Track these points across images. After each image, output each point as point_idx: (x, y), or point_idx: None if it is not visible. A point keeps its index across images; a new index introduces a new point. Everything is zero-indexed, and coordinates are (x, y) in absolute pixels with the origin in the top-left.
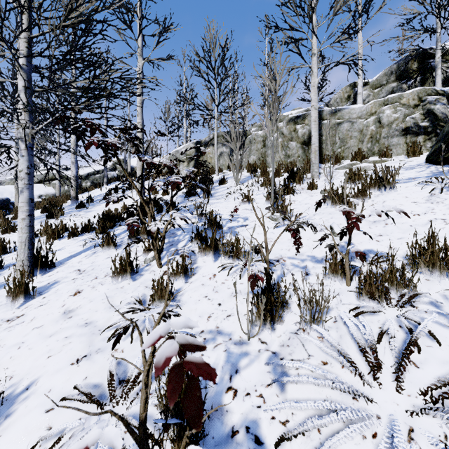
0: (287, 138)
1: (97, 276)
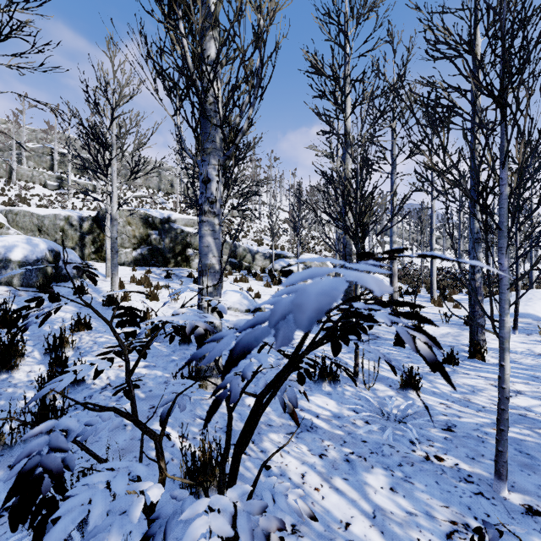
0: None
1: None
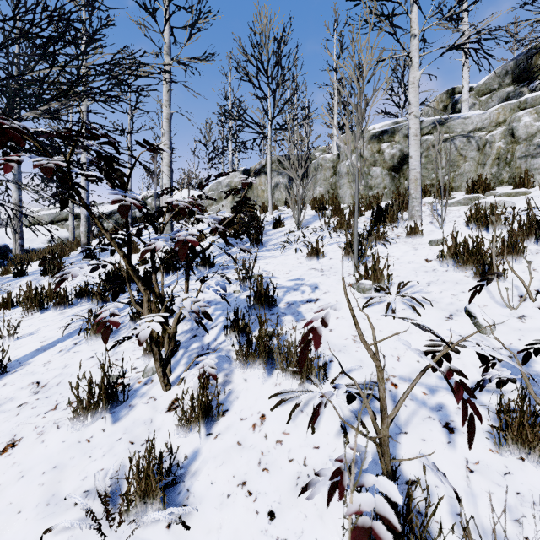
0: (369, 162)
1: (59, 401)
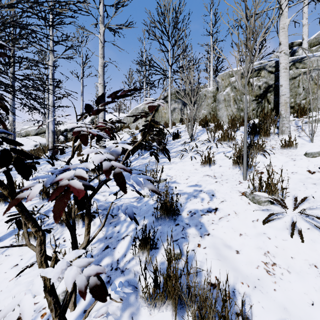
0: (240, 92)
1: None
